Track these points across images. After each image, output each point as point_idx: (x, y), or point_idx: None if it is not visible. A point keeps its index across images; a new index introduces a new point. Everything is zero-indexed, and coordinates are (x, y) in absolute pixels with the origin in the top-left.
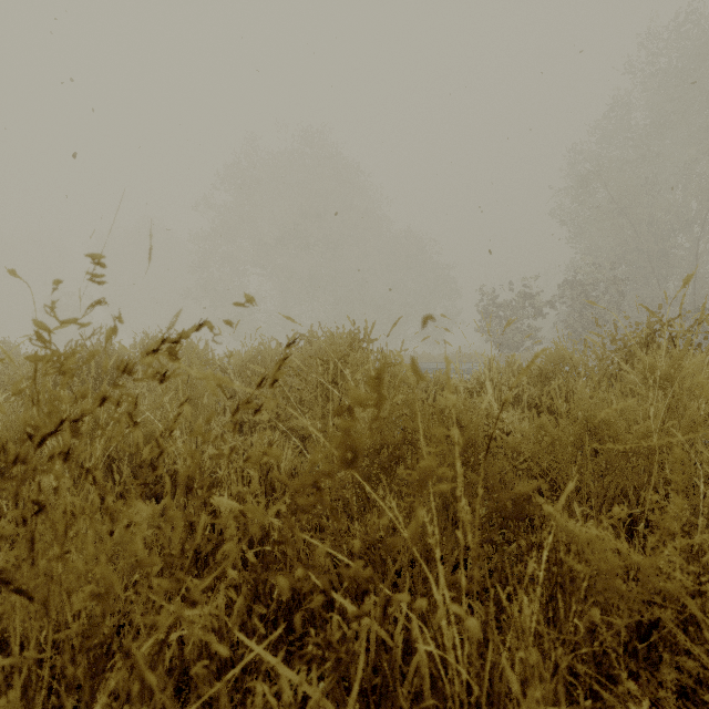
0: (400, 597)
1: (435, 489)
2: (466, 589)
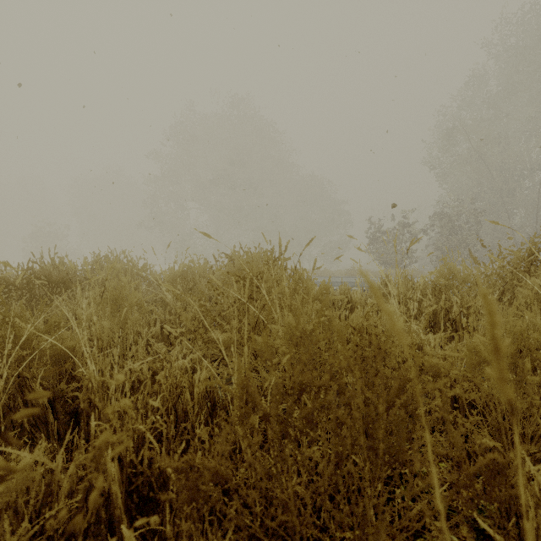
0: None
1: None
2: None
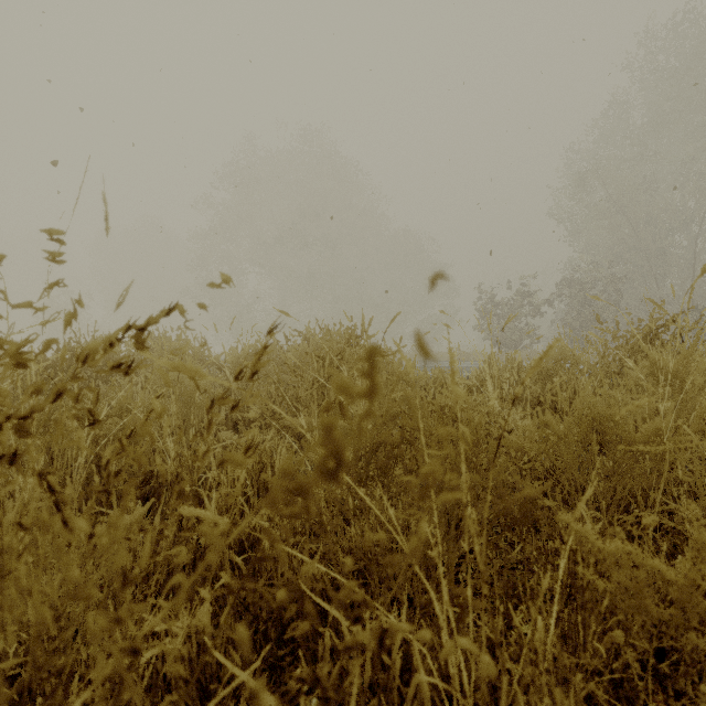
0: (398, 626)
1: (440, 498)
2: (472, 605)
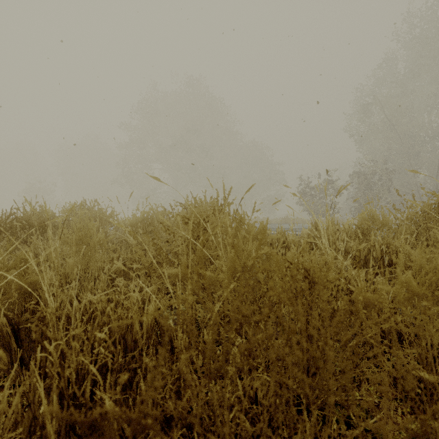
0: None
1: None
2: None
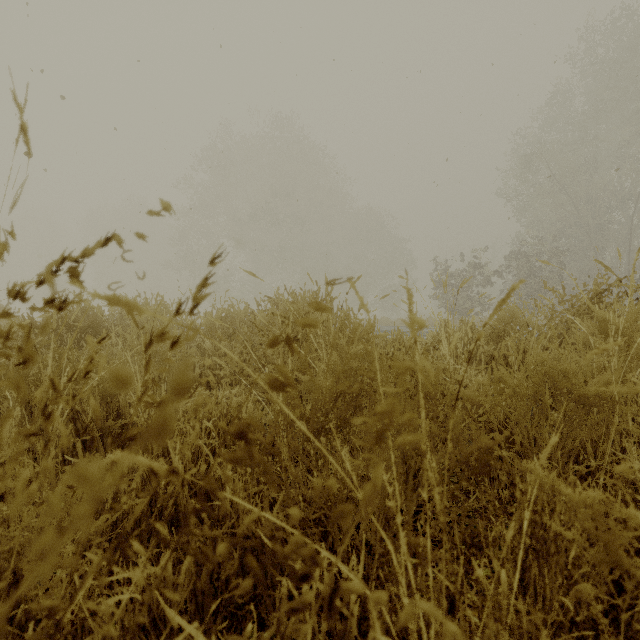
0: (350, 586)
1: (397, 440)
2: (431, 556)
